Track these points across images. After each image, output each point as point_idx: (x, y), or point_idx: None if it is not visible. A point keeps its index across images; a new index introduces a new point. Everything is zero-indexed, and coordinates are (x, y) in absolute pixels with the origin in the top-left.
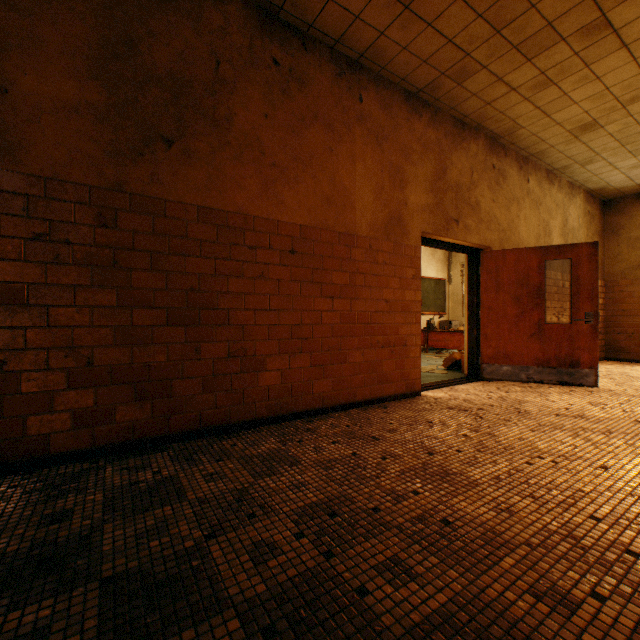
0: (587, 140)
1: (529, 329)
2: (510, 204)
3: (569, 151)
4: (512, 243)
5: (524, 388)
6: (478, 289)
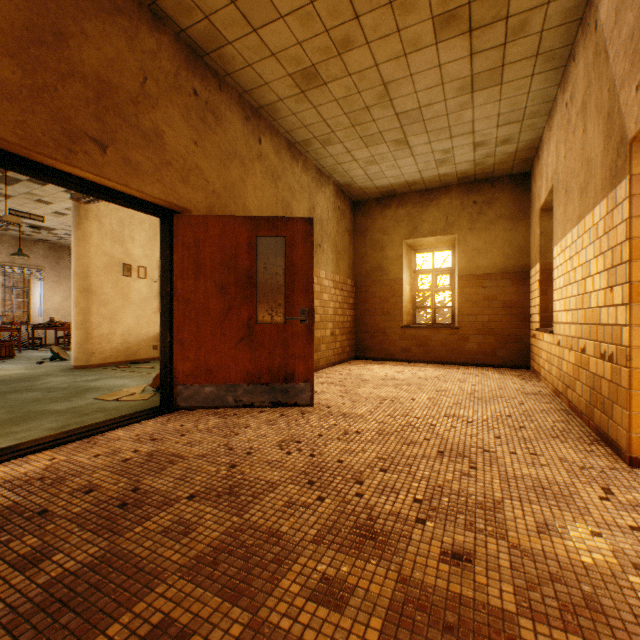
0: (317, 103)
1: (238, 332)
2: (230, 160)
3: (303, 116)
4: (233, 214)
5: (224, 419)
6: (174, 272)
